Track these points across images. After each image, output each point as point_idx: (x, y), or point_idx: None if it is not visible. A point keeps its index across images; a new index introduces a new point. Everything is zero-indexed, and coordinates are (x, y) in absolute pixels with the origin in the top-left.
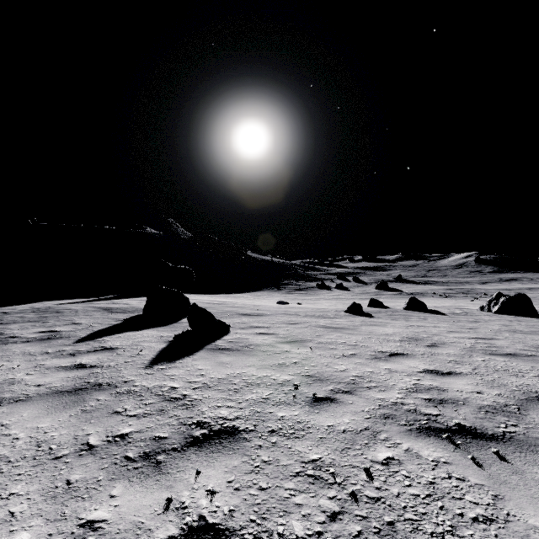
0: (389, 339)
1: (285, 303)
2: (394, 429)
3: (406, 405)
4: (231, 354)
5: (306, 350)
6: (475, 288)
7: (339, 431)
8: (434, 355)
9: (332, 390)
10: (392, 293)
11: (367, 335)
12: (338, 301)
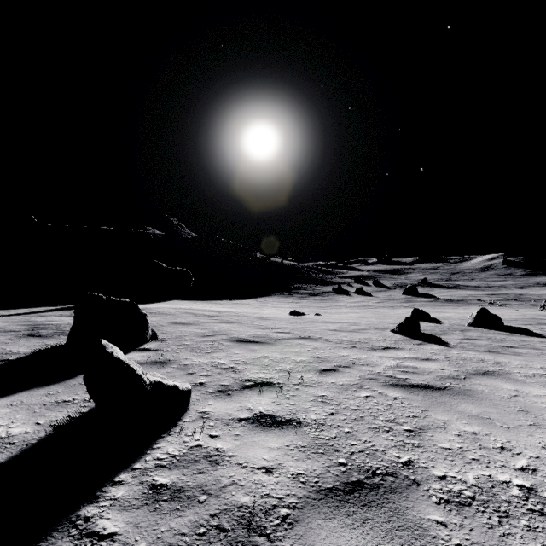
0: None
1: (300, 314)
2: None
3: None
4: None
5: None
6: (522, 293)
7: None
8: None
9: None
10: (427, 300)
11: (540, 431)
12: (364, 309)
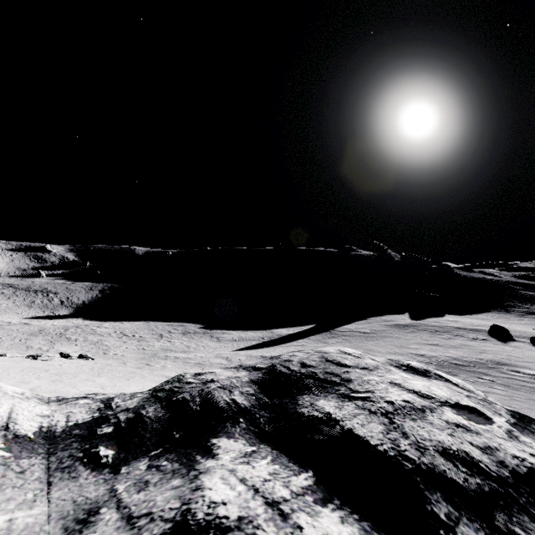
0: None
1: None
2: None
3: None
4: None
5: None
6: None
7: None
8: None
9: None
10: None
11: None
12: None
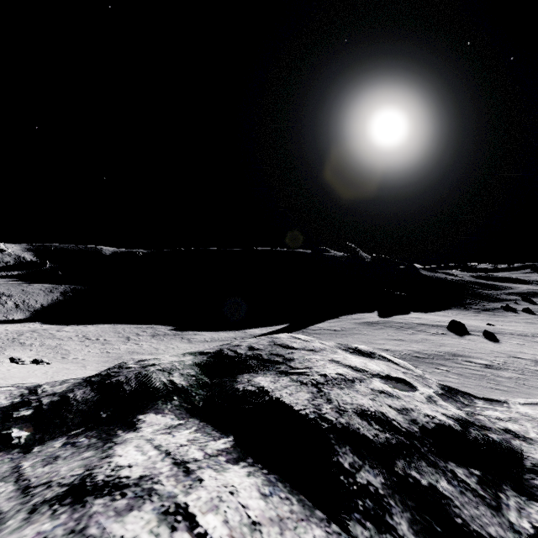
0: None
1: (492, 325)
2: None
3: None
4: (509, 343)
5: (529, 345)
6: None
7: None
8: None
9: None
10: None
11: None
12: (528, 324)
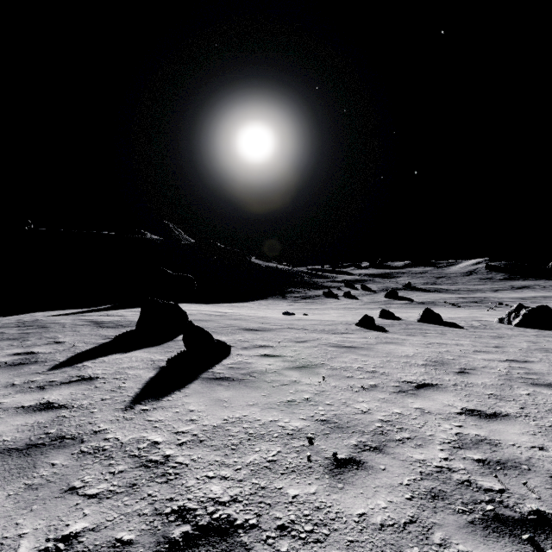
0: (411, 363)
1: (291, 314)
2: (450, 520)
3: (455, 472)
4: (230, 387)
5: (319, 380)
6: (488, 297)
7: (375, 526)
8: (469, 387)
9: (356, 445)
10: (403, 302)
11: (386, 357)
12: (347, 310)
